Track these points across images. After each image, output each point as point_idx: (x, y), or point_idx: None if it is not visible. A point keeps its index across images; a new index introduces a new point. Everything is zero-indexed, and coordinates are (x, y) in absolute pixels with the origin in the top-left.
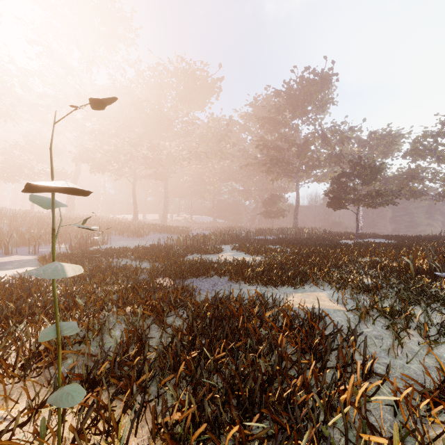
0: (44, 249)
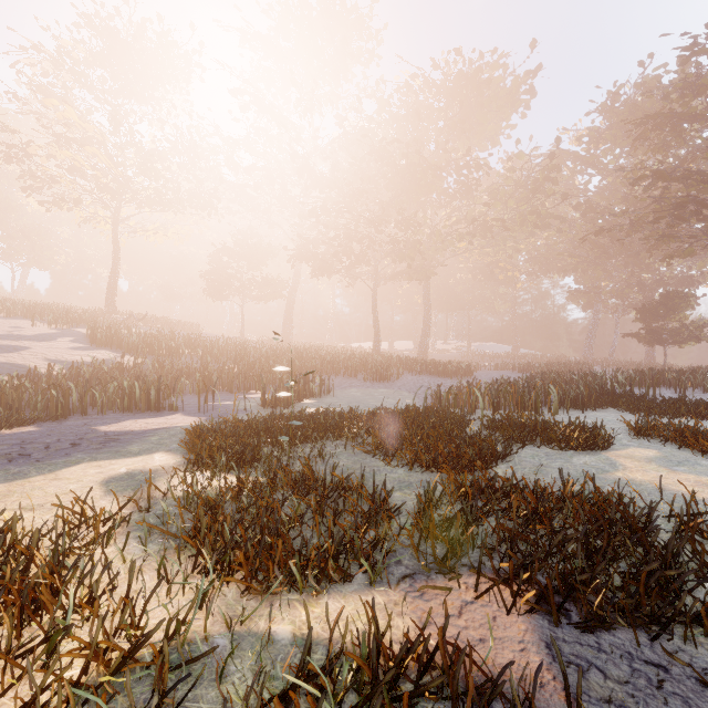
0: (227, 402)
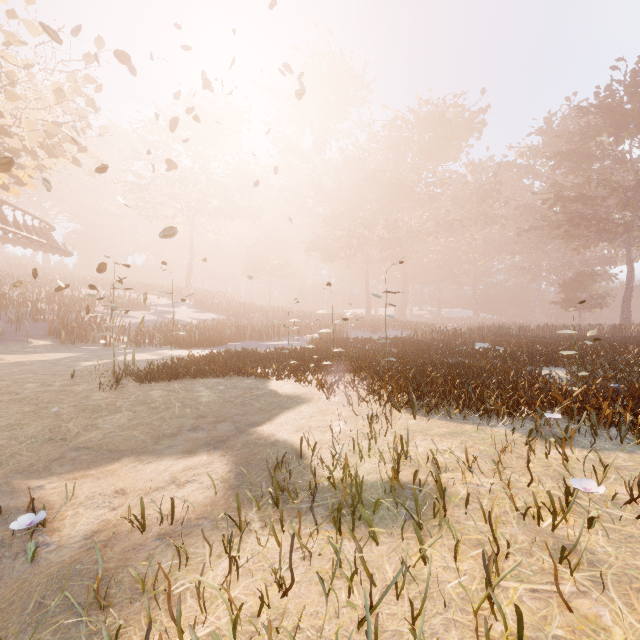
0: (299, 339)
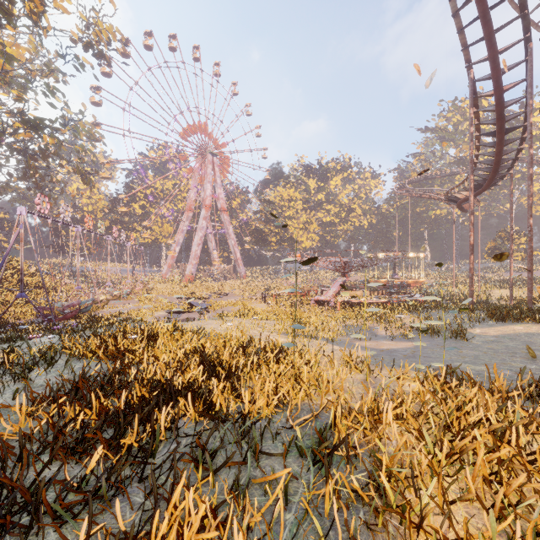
0: None
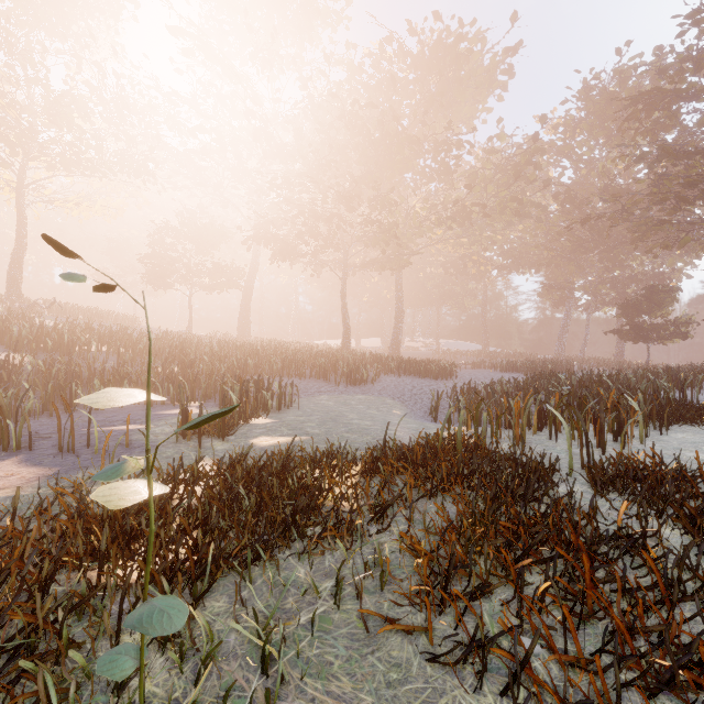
0: (129, 426)
